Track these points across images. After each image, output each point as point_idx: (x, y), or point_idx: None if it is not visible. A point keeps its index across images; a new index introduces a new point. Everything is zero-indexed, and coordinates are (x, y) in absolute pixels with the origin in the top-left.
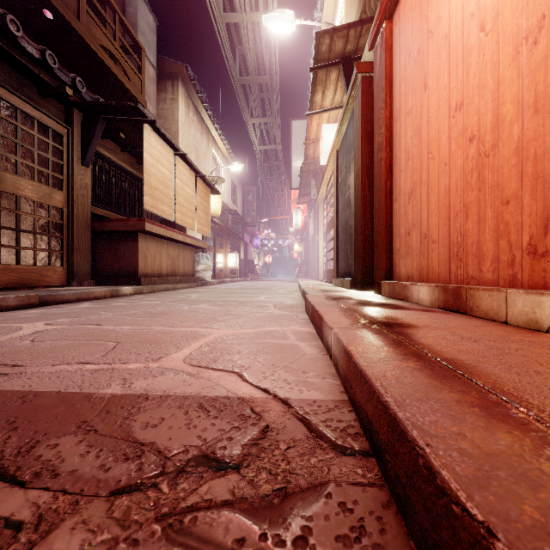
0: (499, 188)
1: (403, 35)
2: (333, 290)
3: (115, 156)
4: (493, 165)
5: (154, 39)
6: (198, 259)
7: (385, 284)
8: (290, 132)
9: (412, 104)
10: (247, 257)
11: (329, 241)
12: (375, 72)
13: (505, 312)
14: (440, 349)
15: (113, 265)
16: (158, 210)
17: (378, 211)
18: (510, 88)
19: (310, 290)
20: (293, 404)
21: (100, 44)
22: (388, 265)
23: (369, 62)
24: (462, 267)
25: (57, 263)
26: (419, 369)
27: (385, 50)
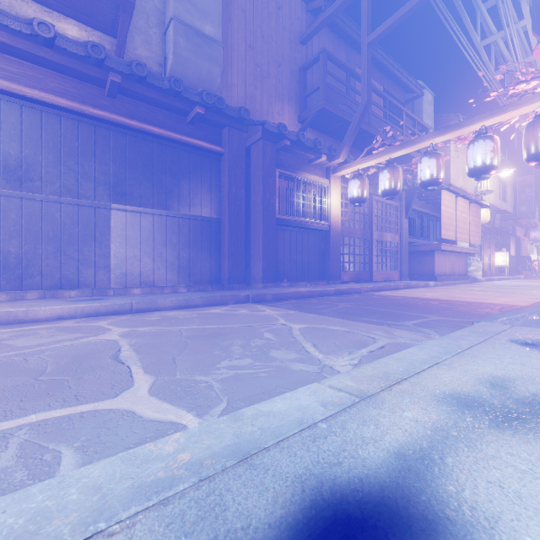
0: None
1: None
2: None
3: (415, 205)
4: None
5: (431, 109)
6: (468, 262)
7: None
8: None
9: None
10: (519, 253)
11: None
12: None
13: None
14: None
15: (418, 269)
16: (447, 236)
17: None
18: None
19: None
20: None
21: None
22: None
23: None
24: None
25: (396, 269)
26: None
27: None
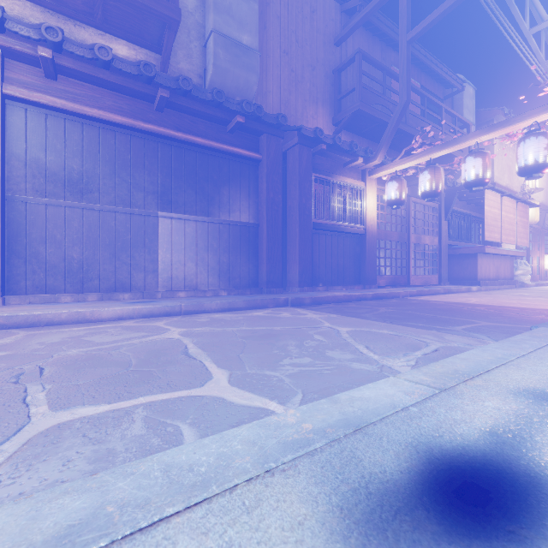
0: None
1: None
2: None
3: (455, 206)
4: None
5: (473, 103)
6: (515, 265)
7: None
8: None
9: None
10: None
11: None
12: None
13: None
14: None
15: (459, 273)
16: (491, 238)
17: None
18: None
19: None
20: None
21: None
22: None
23: None
24: None
25: (434, 273)
26: None
27: None
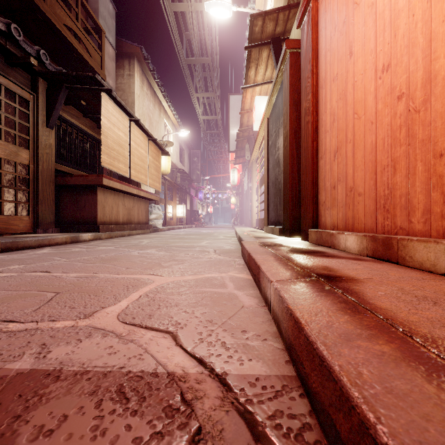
0: (431, 142)
1: (329, 11)
2: (265, 236)
3: (78, 121)
4: (424, 120)
5: (113, 24)
6: (150, 209)
7: (312, 232)
8: (228, 105)
9: (337, 71)
10: (192, 208)
11: (261, 194)
12: (303, 47)
13: (444, 264)
14: (405, 317)
15: (75, 214)
16: (115, 168)
17: (305, 168)
18: (444, 43)
19: (246, 237)
20: (232, 384)
21: (64, 23)
22: (315, 216)
23: (296, 39)
24: (390, 218)
25: (23, 213)
26: (402, 360)
27: (312, 25)
